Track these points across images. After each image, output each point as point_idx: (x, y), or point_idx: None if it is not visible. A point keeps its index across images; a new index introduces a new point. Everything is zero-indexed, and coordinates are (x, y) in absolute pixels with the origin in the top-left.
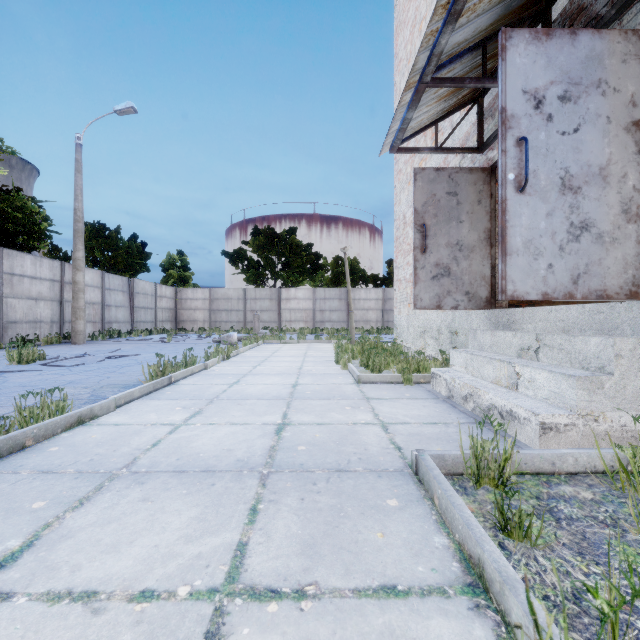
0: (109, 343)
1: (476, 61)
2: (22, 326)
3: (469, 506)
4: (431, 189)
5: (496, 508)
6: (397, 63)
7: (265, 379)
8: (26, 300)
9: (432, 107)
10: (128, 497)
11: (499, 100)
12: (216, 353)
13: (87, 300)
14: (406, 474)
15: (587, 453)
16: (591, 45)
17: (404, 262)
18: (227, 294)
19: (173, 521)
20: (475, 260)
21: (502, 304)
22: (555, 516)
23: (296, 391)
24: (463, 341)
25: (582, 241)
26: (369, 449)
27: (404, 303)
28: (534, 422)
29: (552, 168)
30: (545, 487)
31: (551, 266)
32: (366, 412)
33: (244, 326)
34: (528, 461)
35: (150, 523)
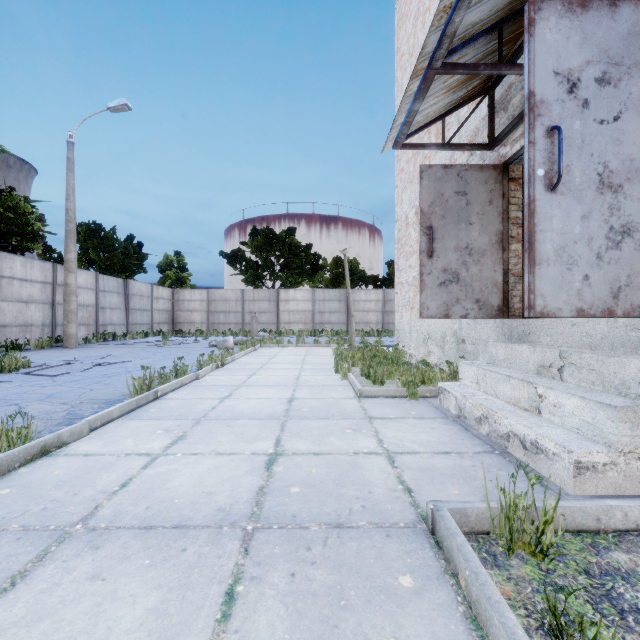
0: (102, 347)
1: (490, 47)
2: (12, 330)
3: (503, 588)
4: (438, 188)
5: (538, 591)
6: (399, 58)
7: (259, 392)
8: (16, 303)
9: (440, 99)
10: (74, 572)
11: (526, 83)
12: (209, 361)
13: (80, 302)
14: (420, 532)
15: (639, 506)
16: (634, 18)
17: (406, 265)
18: (225, 295)
19: (124, 616)
20: (486, 265)
21: (515, 313)
22: (616, 606)
23: (292, 408)
24: (471, 351)
25: (623, 248)
26: (374, 492)
27: (406, 307)
28: (567, 460)
29: (588, 163)
30: (593, 554)
31: (587, 277)
32: (369, 437)
33: (242, 328)
34: (568, 516)
35: (93, 620)
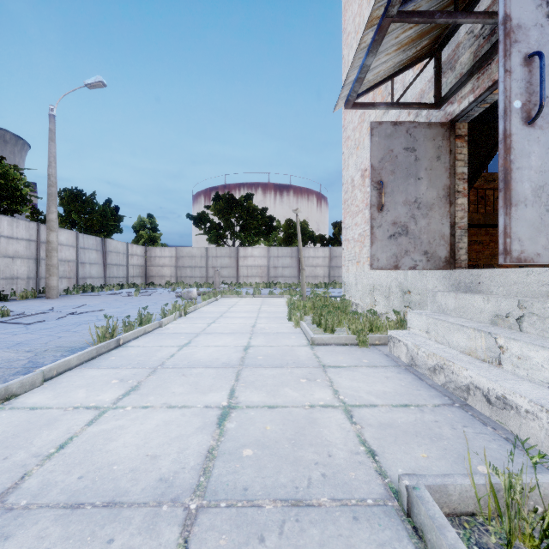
0: (81, 297)
1: (442, 1)
2: None
3: None
4: (388, 144)
5: None
6: (345, 37)
7: (217, 339)
8: (3, 258)
9: (390, 57)
10: None
11: (500, 7)
12: (172, 310)
13: (62, 258)
14: (392, 512)
15: None
16: None
17: (352, 223)
18: (191, 252)
19: None
20: (434, 218)
21: (461, 264)
22: None
23: (247, 356)
24: (417, 301)
25: None
26: (334, 455)
27: (352, 261)
28: (545, 420)
29: None
30: None
31: None
32: (324, 387)
33: (206, 281)
34: None
35: None
